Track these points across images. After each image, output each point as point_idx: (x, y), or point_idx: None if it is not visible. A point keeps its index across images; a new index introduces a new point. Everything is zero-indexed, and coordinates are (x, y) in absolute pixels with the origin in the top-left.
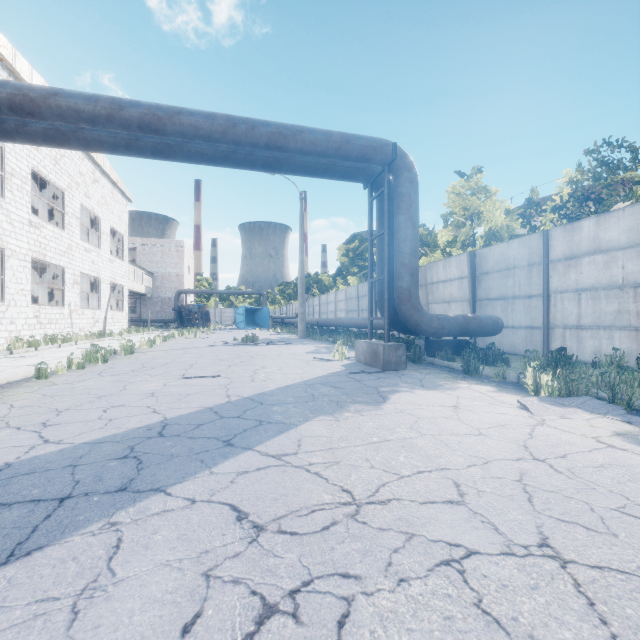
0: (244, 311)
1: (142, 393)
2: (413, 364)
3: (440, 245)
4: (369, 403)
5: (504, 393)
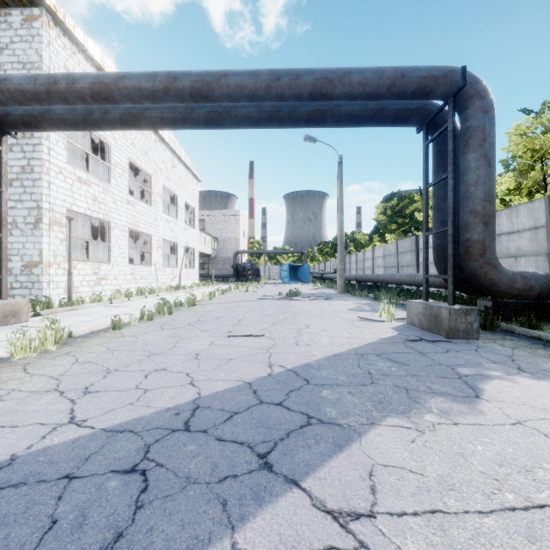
0: (288, 268)
1: (187, 353)
2: (483, 331)
3: (497, 194)
4: (455, 397)
5: None
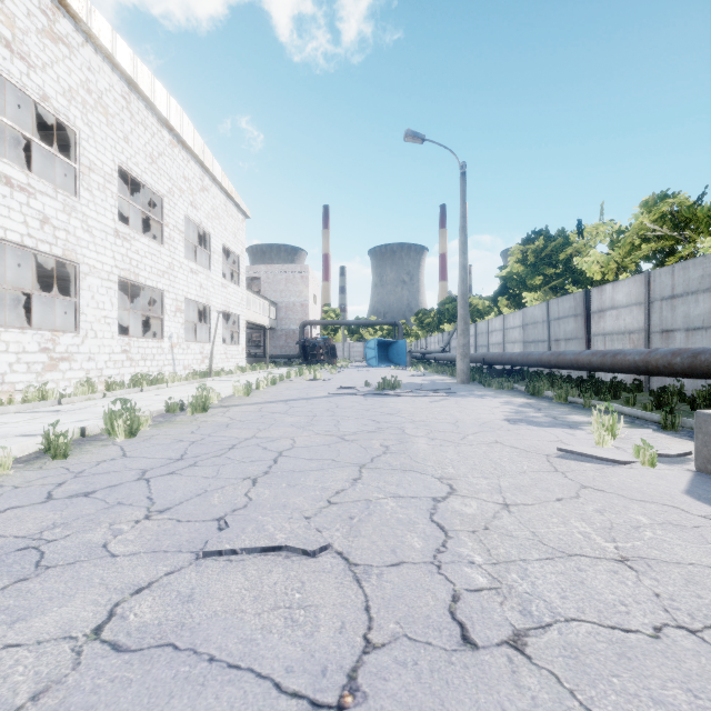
0: (376, 344)
1: None
2: None
3: None
4: None
5: None
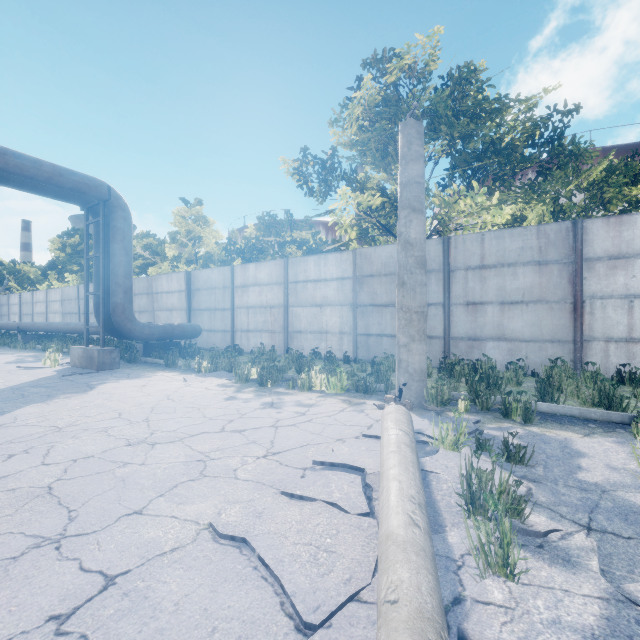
0: None
1: None
2: (129, 364)
3: (169, 257)
4: (78, 392)
5: (182, 375)
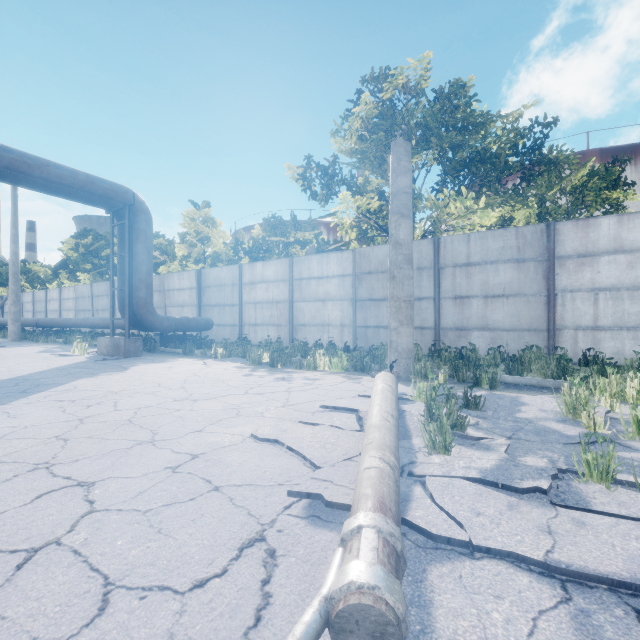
0: None
1: None
2: (149, 353)
3: (178, 257)
4: (116, 371)
5: (201, 360)
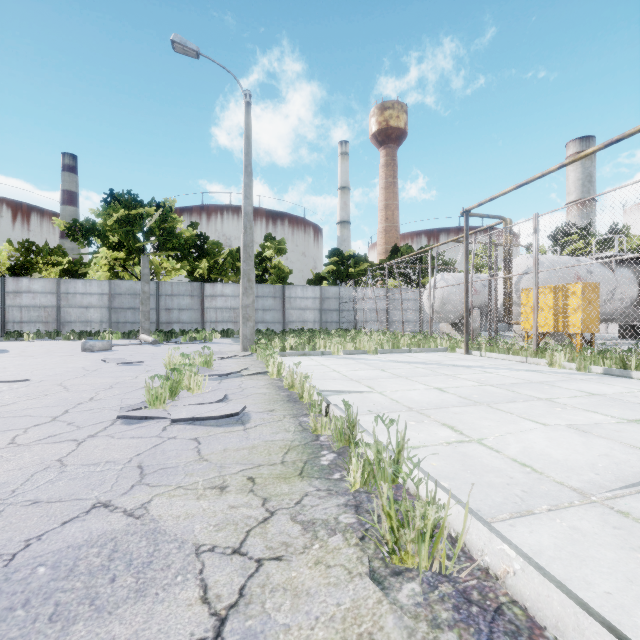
0: None
1: None
2: None
3: None
4: None
5: (18, 341)
